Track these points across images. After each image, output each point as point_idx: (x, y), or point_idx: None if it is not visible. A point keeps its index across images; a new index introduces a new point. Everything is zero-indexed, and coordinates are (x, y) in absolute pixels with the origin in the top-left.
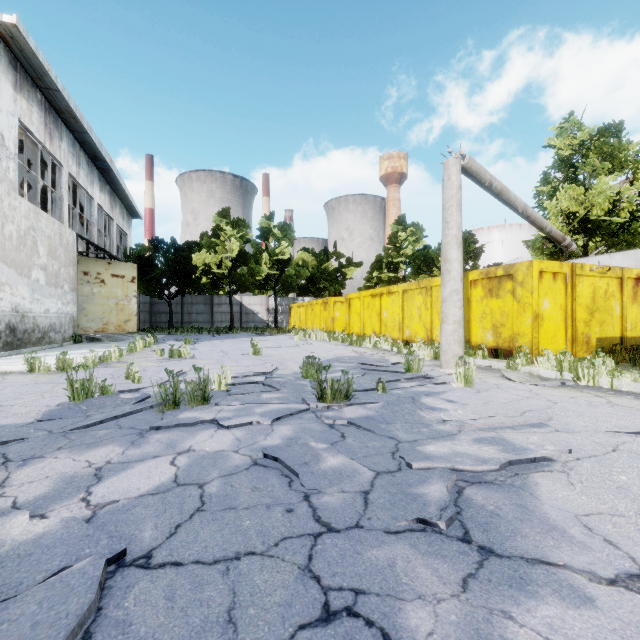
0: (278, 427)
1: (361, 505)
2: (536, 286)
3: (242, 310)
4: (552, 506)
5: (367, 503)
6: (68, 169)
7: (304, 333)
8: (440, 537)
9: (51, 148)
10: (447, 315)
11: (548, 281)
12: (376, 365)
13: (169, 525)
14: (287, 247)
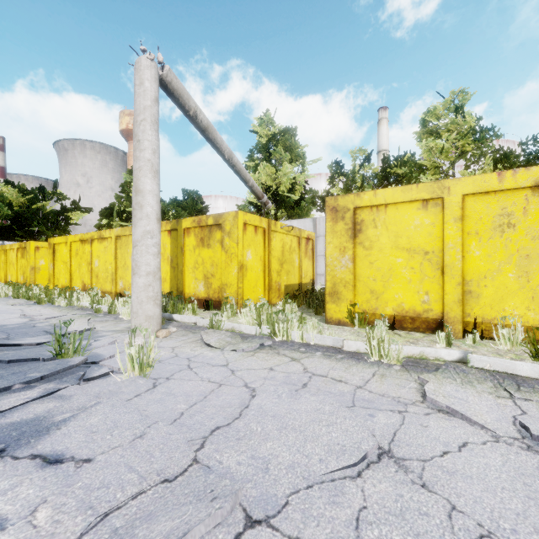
0: None
1: None
2: (241, 237)
3: None
4: None
5: None
6: None
7: None
8: None
9: None
10: (139, 264)
11: (251, 233)
12: (20, 344)
13: None
14: None
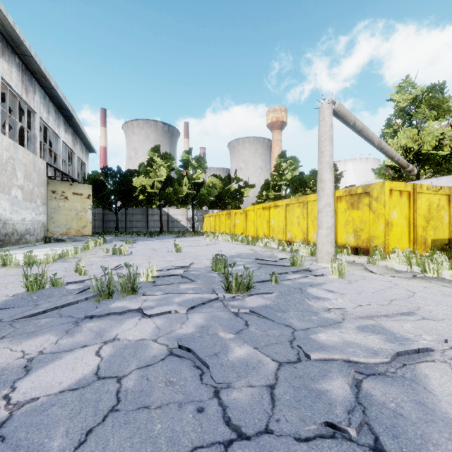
0: (192, 315)
1: (268, 403)
2: (387, 201)
3: (169, 219)
4: (449, 403)
5: (274, 400)
6: (40, 115)
7: (213, 235)
8: (352, 446)
9: (27, 99)
10: (322, 222)
11: (396, 197)
12: (268, 260)
13: (80, 430)
14: (201, 173)
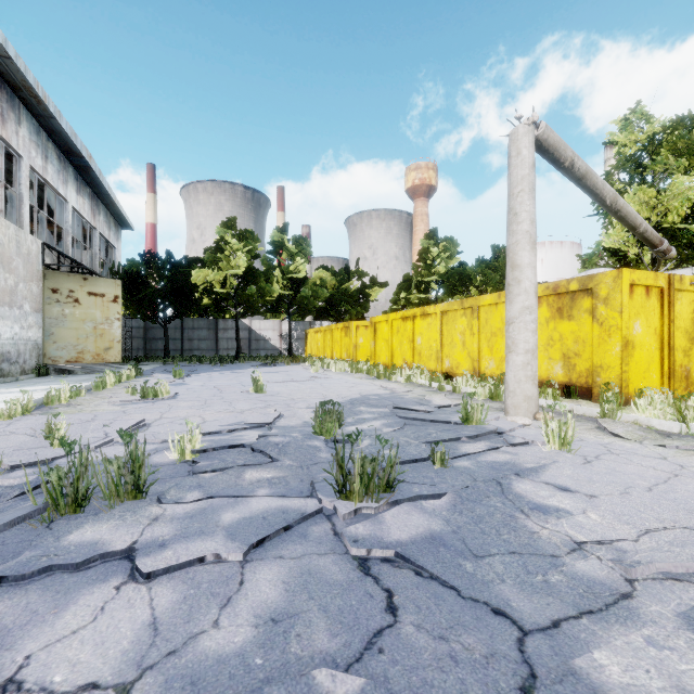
0: (255, 571)
1: None
2: (626, 303)
3: (251, 336)
4: None
5: None
6: (30, 162)
7: (322, 363)
8: None
9: (3, 132)
10: (516, 342)
11: (640, 297)
12: (417, 410)
13: None
14: (303, 264)
